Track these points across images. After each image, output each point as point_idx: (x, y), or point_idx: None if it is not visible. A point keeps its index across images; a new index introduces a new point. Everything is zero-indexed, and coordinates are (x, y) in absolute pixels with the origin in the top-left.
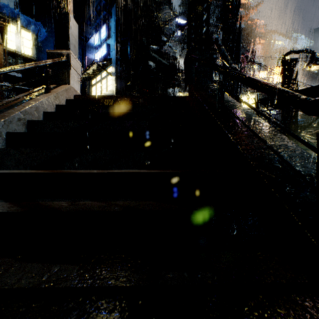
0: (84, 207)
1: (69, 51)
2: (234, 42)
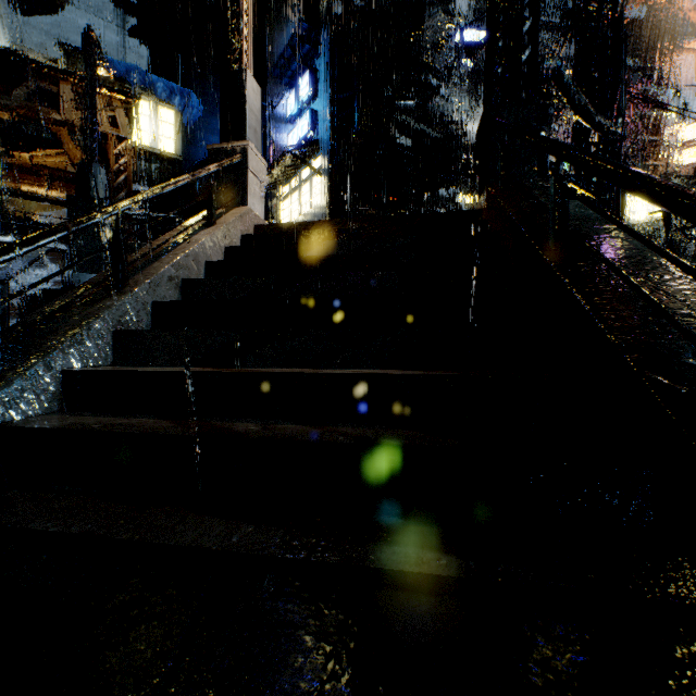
0: (287, 434)
1: (245, 143)
2: (605, 66)
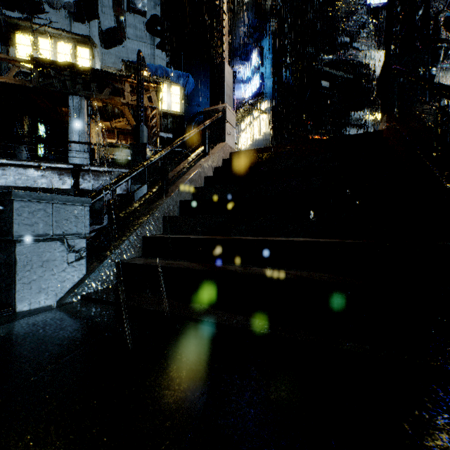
0: (257, 272)
1: (224, 105)
2: None
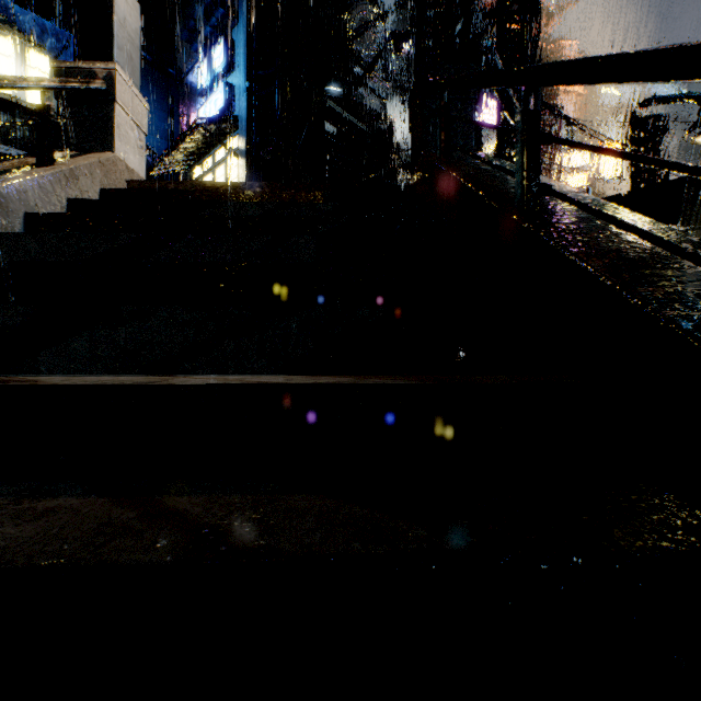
0: (29, 537)
1: (111, 65)
2: None
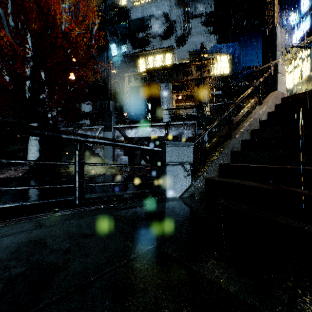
0: None
1: (276, 61)
2: None
